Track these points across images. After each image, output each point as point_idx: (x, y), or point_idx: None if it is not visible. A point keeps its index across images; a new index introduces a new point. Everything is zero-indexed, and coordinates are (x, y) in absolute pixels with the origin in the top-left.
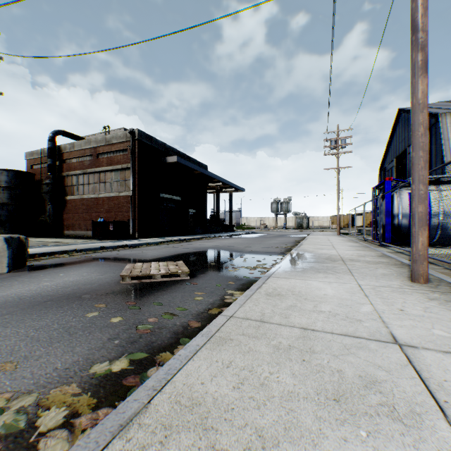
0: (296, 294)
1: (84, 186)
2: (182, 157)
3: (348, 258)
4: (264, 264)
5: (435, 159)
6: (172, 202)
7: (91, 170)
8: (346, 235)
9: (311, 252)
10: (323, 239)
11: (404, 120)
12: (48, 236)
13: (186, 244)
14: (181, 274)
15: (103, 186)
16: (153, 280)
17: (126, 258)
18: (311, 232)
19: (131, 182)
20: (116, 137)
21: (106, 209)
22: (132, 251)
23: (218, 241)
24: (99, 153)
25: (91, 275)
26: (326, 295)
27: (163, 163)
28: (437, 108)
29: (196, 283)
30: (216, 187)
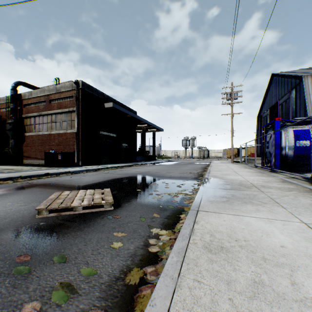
0: (244, 245)
1: (39, 125)
2: (117, 104)
3: (258, 184)
4: (184, 190)
5: (299, 108)
6: (109, 138)
7: (45, 113)
8: (238, 163)
9: (222, 178)
10: (223, 166)
11: (275, 82)
12: (11, 164)
13: (119, 171)
14: (104, 205)
15: (55, 125)
16: (74, 212)
17: (63, 184)
18: (211, 160)
19: (76, 121)
20: (64, 87)
21: (57, 143)
22: (72, 177)
23: (144, 167)
24: (51, 99)
25: (13, 206)
26: (285, 248)
27: (102, 108)
28: (300, 73)
29: (119, 217)
30: (143, 128)
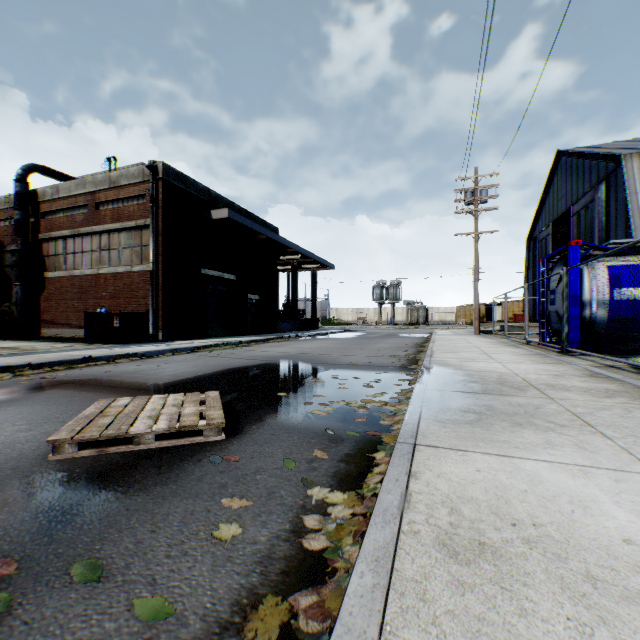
0: (534, 539)
1: (75, 255)
2: (238, 212)
3: (539, 381)
4: (381, 394)
5: (614, 222)
6: (221, 283)
7: (86, 230)
8: (489, 335)
9: (461, 368)
10: (460, 342)
11: (565, 168)
12: (15, 337)
13: (241, 351)
14: (205, 430)
15: (107, 255)
16: (137, 446)
17: (119, 380)
18: (432, 329)
19: (151, 248)
20: (127, 176)
21: (111, 293)
22: (141, 366)
23: (295, 345)
24: (100, 201)
25: (2, 432)
26: (637, 546)
27: (206, 219)
28: (617, 149)
29: (236, 458)
30: (292, 262)
